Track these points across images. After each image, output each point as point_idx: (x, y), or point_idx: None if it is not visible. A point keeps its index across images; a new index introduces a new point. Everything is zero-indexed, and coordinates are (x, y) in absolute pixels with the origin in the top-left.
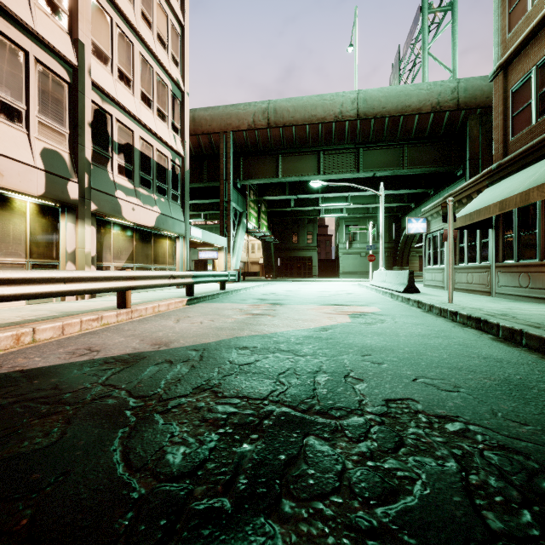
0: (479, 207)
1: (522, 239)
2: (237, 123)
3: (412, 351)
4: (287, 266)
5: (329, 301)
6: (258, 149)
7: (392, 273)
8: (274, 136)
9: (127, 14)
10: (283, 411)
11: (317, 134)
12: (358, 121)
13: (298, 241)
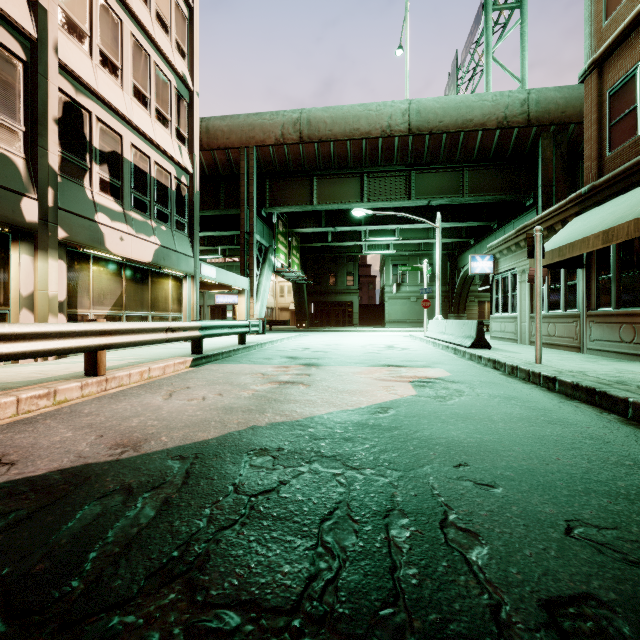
0: (571, 239)
1: (623, 281)
2: (261, 137)
3: (528, 453)
4: (323, 313)
5: (380, 359)
6: (288, 169)
7: (455, 323)
8: (308, 154)
9: None
10: None
11: (360, 153)
12: (410, 137)
13: (336, 283)
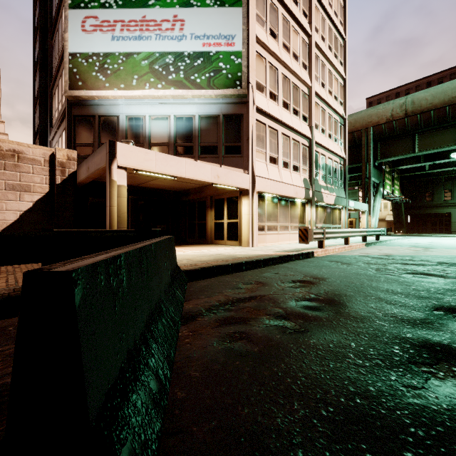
0: None
1: None
2: (376, 120)
3: None
4: (418, 223)
5: None
6: (395, 134)
7: None
8: (411, 122)
9: (324, 98)
10: (452, 263)
11: None
12: None
13: (432, 199)
